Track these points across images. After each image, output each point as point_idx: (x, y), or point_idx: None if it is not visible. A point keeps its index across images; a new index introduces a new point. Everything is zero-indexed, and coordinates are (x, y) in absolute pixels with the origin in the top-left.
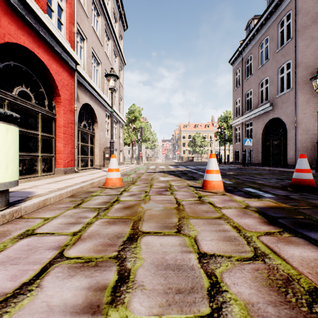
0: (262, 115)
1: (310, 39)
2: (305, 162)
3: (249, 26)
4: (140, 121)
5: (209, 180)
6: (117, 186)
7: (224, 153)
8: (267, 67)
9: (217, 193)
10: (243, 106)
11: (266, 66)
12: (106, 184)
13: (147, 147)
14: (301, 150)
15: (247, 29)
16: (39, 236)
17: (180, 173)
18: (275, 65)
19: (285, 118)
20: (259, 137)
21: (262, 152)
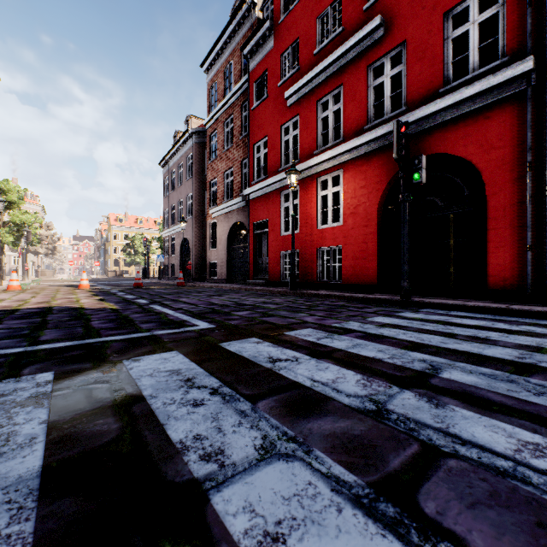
0: (180, 233)
1: (201, 183)
2: (138, 275)
3: (176, 137)
4: (21, 211)
5: (81, 284)
6: (18, 290)
7: (147, 267)
8: (182, 190)
9: (84, 289)
10: (170, 218)
11: (182, 189)
12: (9, 288)
13: (35, 252)
14: (196, 267)
15: (175, 138)
16: (5, 294)
17: (77, 286)
18: (186, 192)
19: (190, 240)
20: (178, 253)
21: (181, 267)
